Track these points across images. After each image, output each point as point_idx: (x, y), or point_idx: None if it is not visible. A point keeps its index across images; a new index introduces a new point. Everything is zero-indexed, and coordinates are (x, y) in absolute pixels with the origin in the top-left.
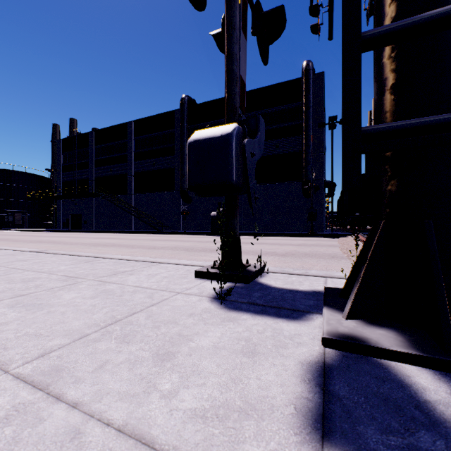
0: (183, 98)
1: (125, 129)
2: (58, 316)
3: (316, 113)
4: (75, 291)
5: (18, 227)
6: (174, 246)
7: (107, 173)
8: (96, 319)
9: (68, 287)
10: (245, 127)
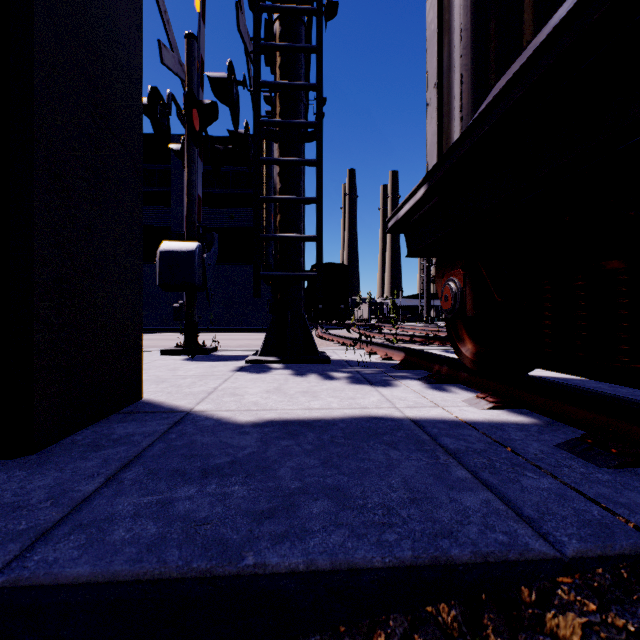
0: None
1: None
2: None
3: None
4: None
5: None
6: None
7: None
8: None
9: None
10: (204, 245)
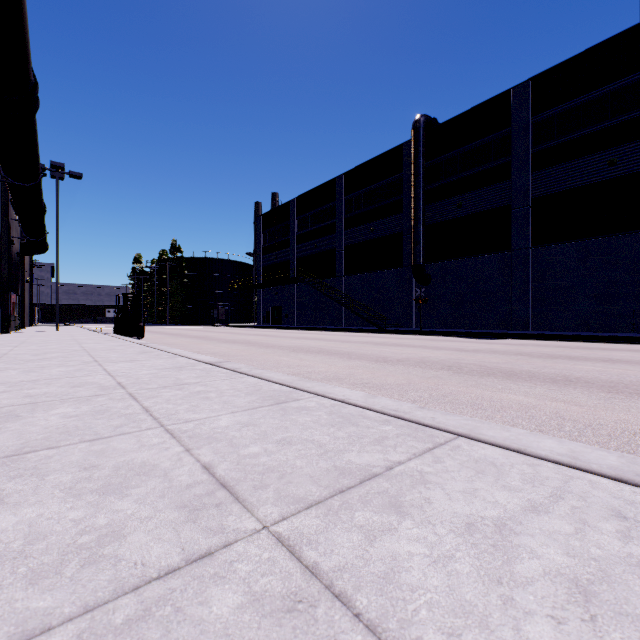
0: (417, 120)
1: (333, 187)
2: None
3: None
4: None
5: (222, 322)
6: (418, 358)
7: (311, 251)
8: None
9: (166, 605)
10: None
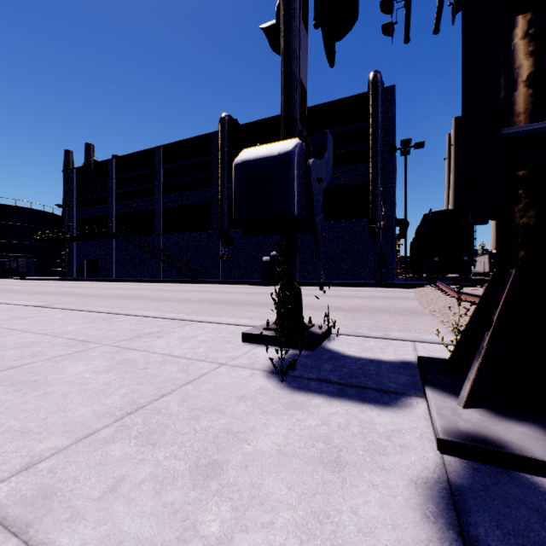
0: (223, 117)
1: (152, 155)
2: (58, 399)
3: (386, 136)
4: (84, 361)
5: (23, 275)
6: (212, 298)
7: (130, 210)
8: (109, 405)
9: (75, 356)
10: (309, 144)
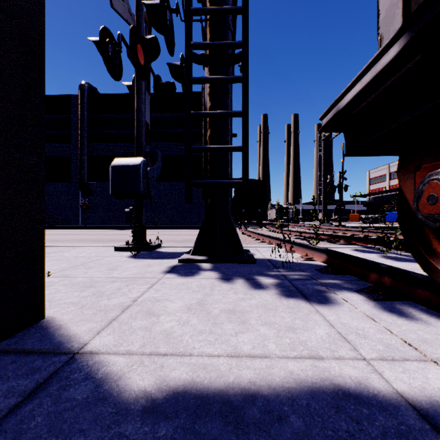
0: (83, 84)
1: None
2: None
3: None
4: None
5: None
6: (79, 238)
7: None
8: (64, 266)
9: None
10: (148, 160)
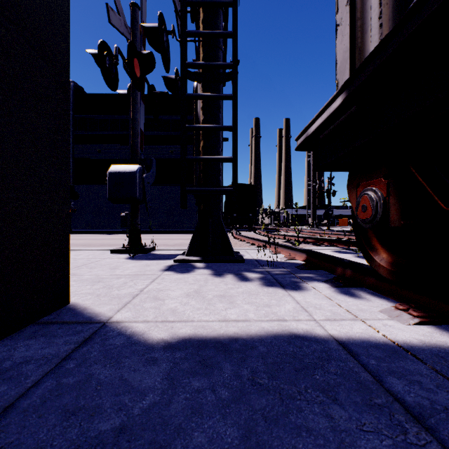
0: None
1: None
2: None
3: None
4: None
5: None
6: None
7: None
8: None
9: None
10: (144, 167)
